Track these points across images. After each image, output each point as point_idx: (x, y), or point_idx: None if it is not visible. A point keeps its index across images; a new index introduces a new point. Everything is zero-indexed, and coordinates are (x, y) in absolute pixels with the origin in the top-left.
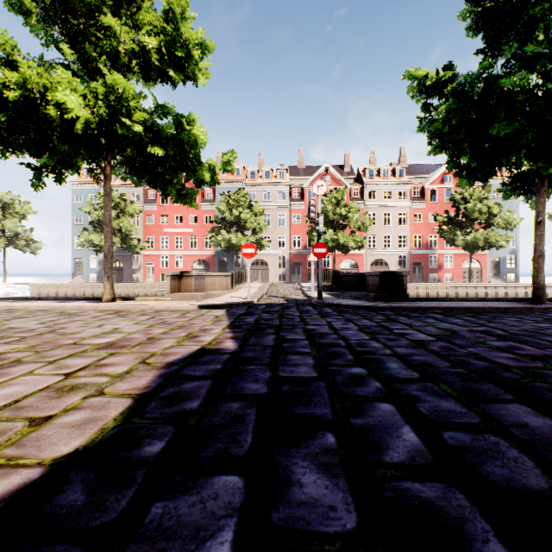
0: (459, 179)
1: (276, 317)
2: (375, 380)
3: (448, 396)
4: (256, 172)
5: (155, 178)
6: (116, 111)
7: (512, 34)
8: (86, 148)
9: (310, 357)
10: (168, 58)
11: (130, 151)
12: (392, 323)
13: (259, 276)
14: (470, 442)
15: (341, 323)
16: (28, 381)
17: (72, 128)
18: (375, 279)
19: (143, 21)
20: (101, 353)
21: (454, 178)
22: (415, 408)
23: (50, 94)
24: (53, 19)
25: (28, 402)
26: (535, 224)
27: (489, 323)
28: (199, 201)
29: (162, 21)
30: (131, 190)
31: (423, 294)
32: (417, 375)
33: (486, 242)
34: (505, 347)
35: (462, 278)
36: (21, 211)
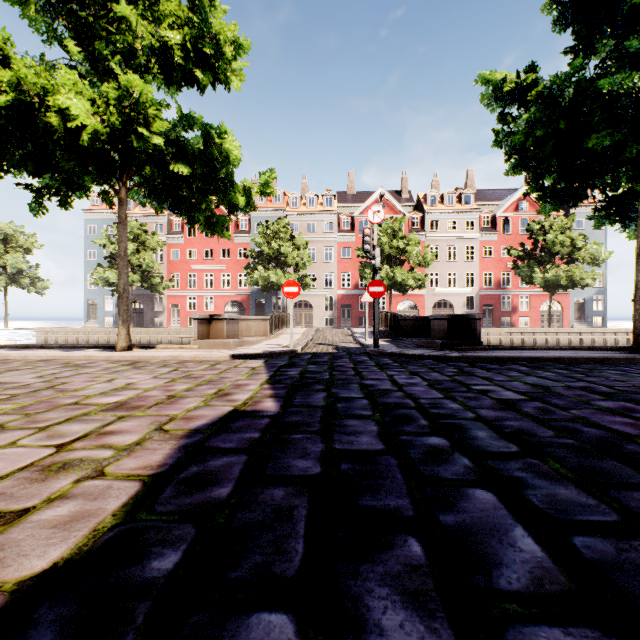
0: (541, 205)
1: (325, 370)
2: (462, 455)
3: (563, 479)
4: (299, 199)
5: (180, 203)
6: (130, 119)
7: (609, 27)
8: (96, 166)
9: (373, 422)
10: (194, 55)
11: (149, 169)
12: (468, 377)
13: (302, 320)
14: (616, 555)
15: (405, 377)
16: (8, 456)
17: (77, 141)
18: (442, 324)
19: (164, 12)
20: (107, 416)
21: (531, 206)
22: (524, 498)
23: (51, 98)
24: (55, 9)
25: (1, 487)
26: (636, 257)
27: (587, 376)
28: (232, 232)
29: (187, 10)
30: (153, 219)
31: (494, 341)
32: (514, 448)
33: (569, 280)
34: (618, 408)
35: (540, 322)
36: (26, 245)
